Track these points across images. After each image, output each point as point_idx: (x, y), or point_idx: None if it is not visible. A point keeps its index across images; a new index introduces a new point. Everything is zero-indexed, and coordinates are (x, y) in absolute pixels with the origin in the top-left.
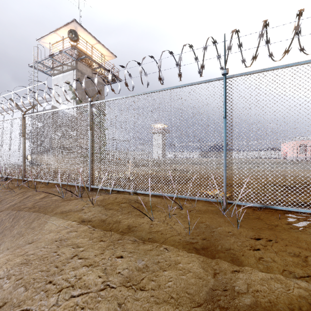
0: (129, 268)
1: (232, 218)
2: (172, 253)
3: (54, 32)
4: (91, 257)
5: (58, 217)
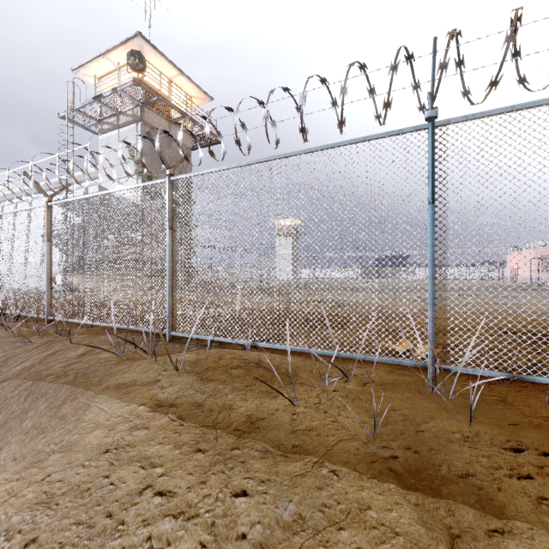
0: (265, 523)
1: (452, 402)
2: (349, 483)
3: (103, 56)
4: (181, 493)
5: (111, 396)
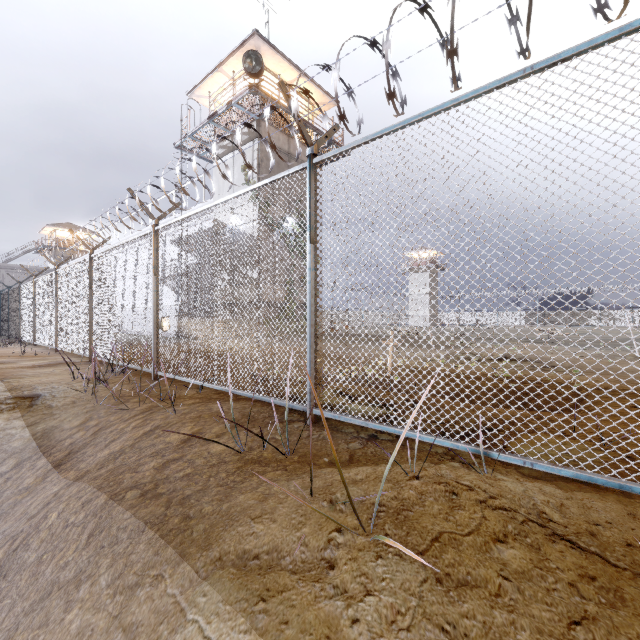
0: None
1: None
2: None
3: (218, 69)
4: None
5: (229, 599)
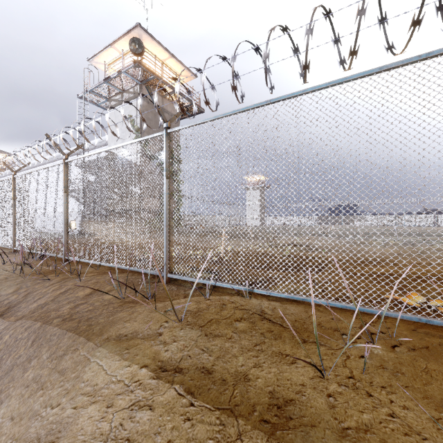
0: None
1: None
2: None
3: (111, 46)
4: None
5: (111, 351)
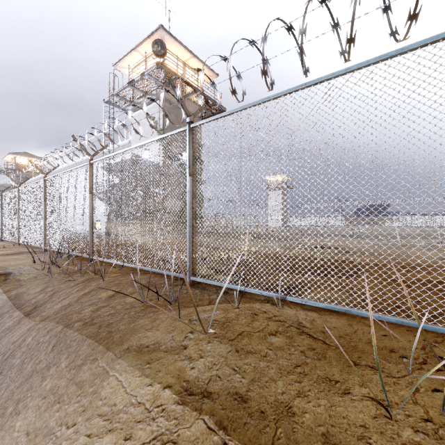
0: None
1: None
2: None
3: (135, 49)
4: None
5: (132, 364)
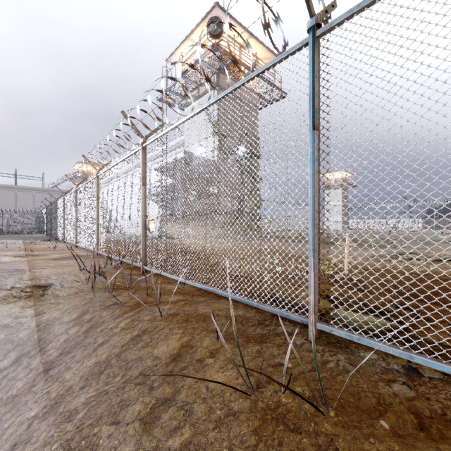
0: None
1: None
2: None
3: (188, 38)
4: None
5: None
